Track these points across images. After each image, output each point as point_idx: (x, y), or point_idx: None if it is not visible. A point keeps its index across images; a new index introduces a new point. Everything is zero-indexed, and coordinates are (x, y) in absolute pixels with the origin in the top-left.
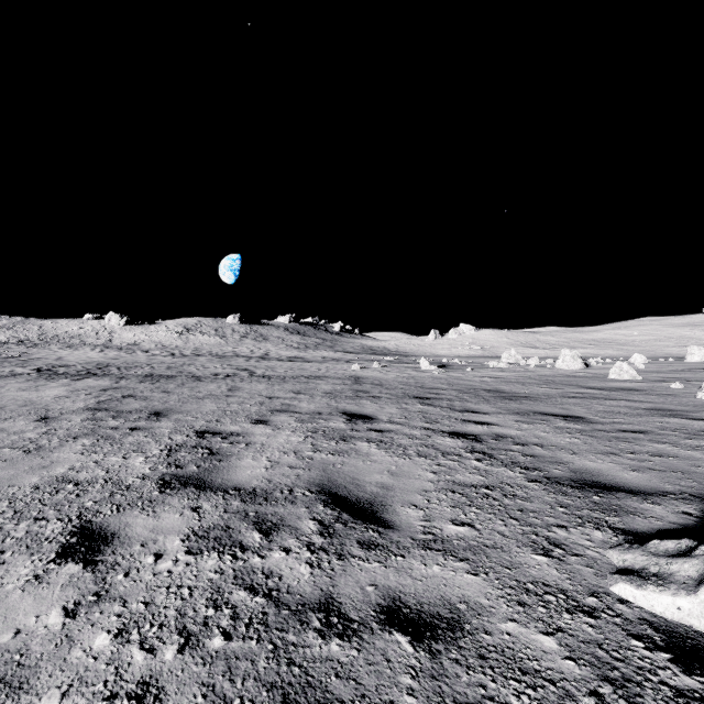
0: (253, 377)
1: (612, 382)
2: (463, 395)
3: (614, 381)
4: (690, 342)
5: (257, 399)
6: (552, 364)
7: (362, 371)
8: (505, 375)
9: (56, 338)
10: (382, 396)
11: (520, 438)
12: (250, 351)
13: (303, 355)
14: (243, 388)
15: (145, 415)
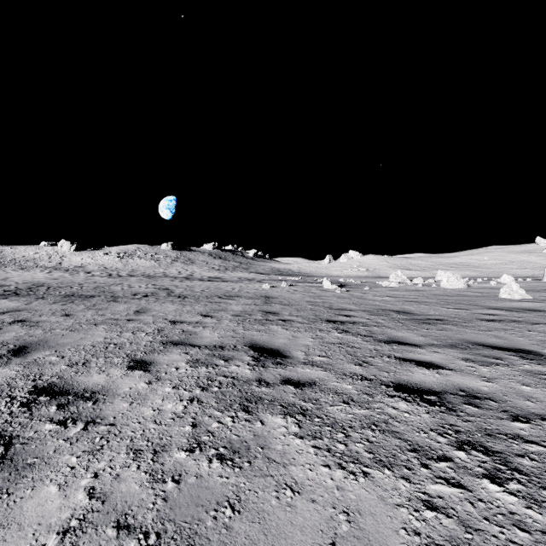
0: (169, 297)
1: (507, 301)
2: (376, 317)
3: (508, 300)
4: (529, 265)
5: (159, 325)
6: (435, 283)
7: (271, 290)
8: (402, 294)
9: (13, 261)
10: (293, 319)
11: (505, 400)
12: (178, 272)
13: (222, 276)
14: (152, 310)
15: (1, 352)
